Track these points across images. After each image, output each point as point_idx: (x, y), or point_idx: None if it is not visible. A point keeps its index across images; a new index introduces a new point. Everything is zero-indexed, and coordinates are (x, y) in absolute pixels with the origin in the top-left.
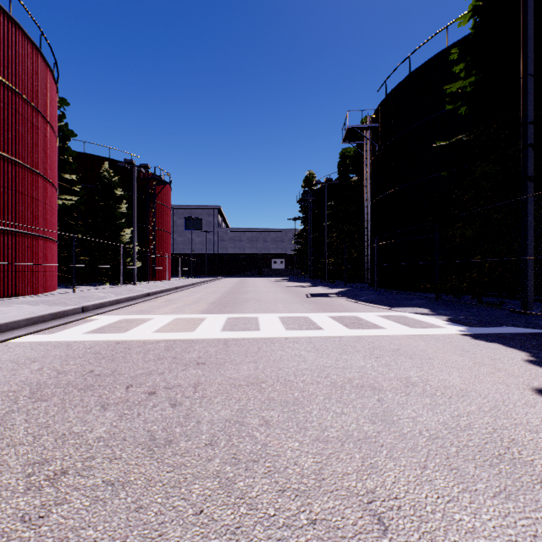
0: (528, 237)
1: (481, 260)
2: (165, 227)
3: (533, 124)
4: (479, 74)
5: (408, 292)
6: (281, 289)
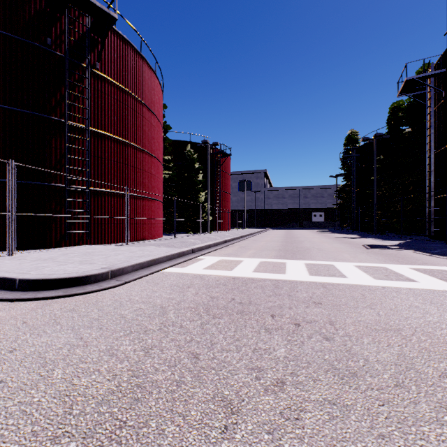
0: None
1: None
2: (226, 189)
3: None
4: None
5: None
6: (332, 239)
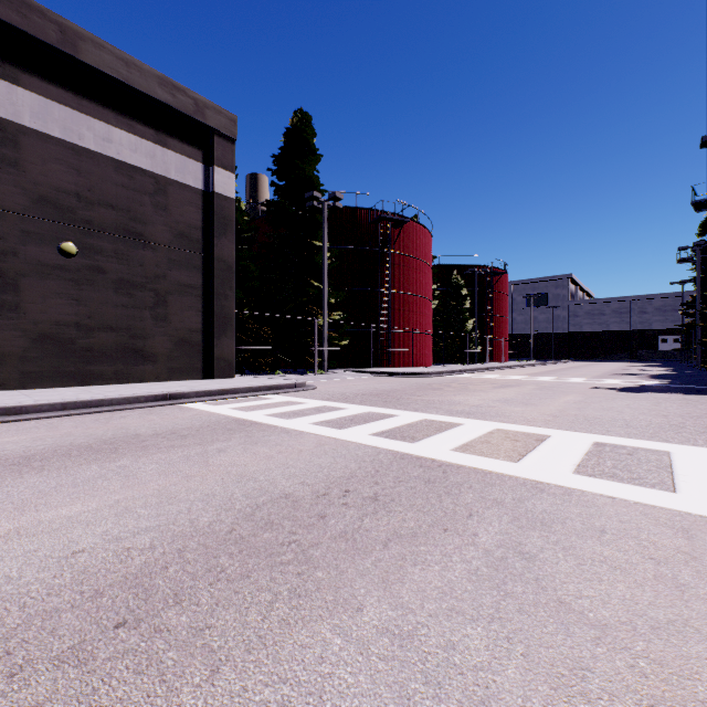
0: None
1: None
2: (501, 312)
3: None
4: None
5: None
6: (608, 370)
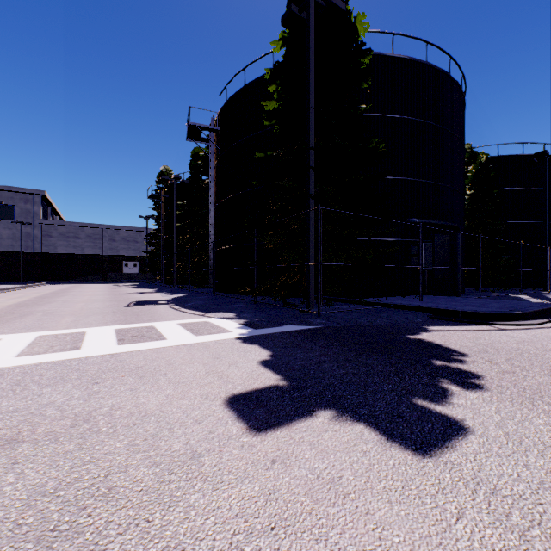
0: (311, 246)
1: (282, 265)
2: None
3: (313, 150)
4: (286, 98)
5: (242, 296)
6: (108, 297)
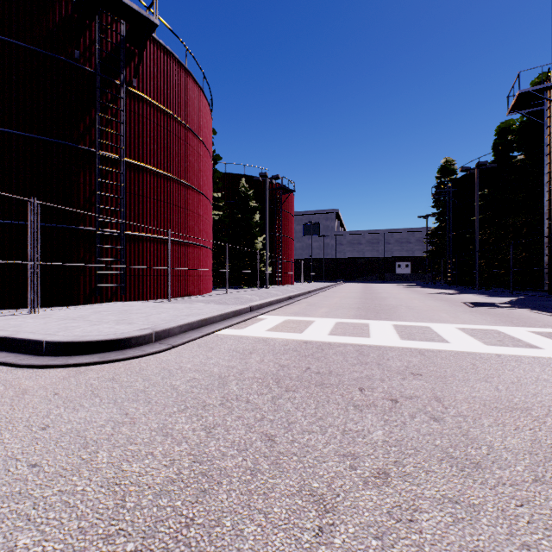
0: None
1: None
2: (289, 233)
3: None
4: None
5: None
6: (423, 296)
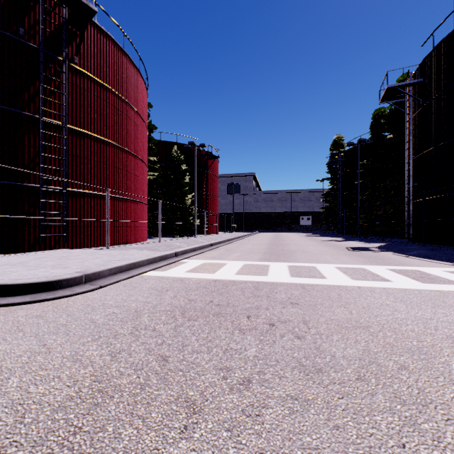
0: None
1: None
2: (214, 192)
3: None
4: None
5: None
6: (317, 242)
